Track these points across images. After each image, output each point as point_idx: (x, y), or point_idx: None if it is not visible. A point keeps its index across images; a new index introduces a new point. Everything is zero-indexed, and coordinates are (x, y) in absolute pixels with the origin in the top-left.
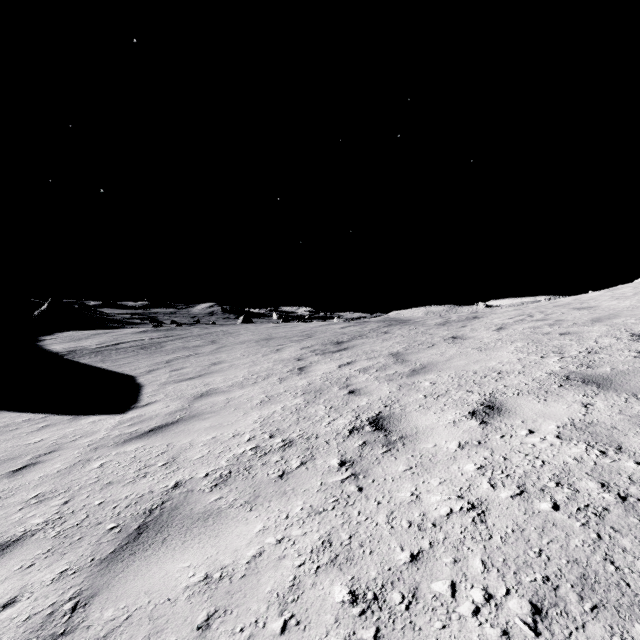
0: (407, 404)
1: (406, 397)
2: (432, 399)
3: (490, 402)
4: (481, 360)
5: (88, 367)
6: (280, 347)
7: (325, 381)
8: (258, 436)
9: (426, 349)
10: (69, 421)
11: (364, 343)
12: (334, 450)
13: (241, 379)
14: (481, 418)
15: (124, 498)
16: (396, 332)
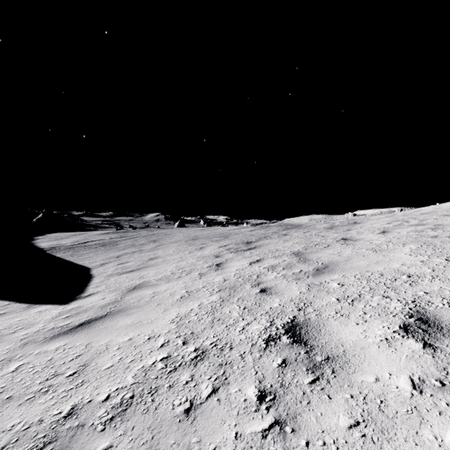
0: (321, 308)
1: (318, 299)
2: (347, 304)
3: (419, 313)
4: (381, 261)
5: (60, 260)
6: (203, 246)
7: (238, 278)
8: (172, 341)
9: (323, 249)
10: (23, 310)
11: (269, 243)
12: (250, 371)
13: (169, 273)
14: (421, 337)
15: (9, 429)
16: (293, 234)
